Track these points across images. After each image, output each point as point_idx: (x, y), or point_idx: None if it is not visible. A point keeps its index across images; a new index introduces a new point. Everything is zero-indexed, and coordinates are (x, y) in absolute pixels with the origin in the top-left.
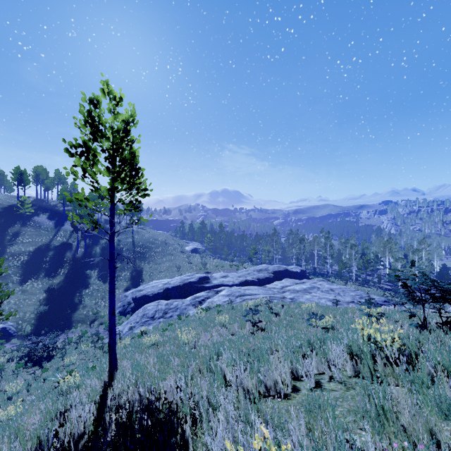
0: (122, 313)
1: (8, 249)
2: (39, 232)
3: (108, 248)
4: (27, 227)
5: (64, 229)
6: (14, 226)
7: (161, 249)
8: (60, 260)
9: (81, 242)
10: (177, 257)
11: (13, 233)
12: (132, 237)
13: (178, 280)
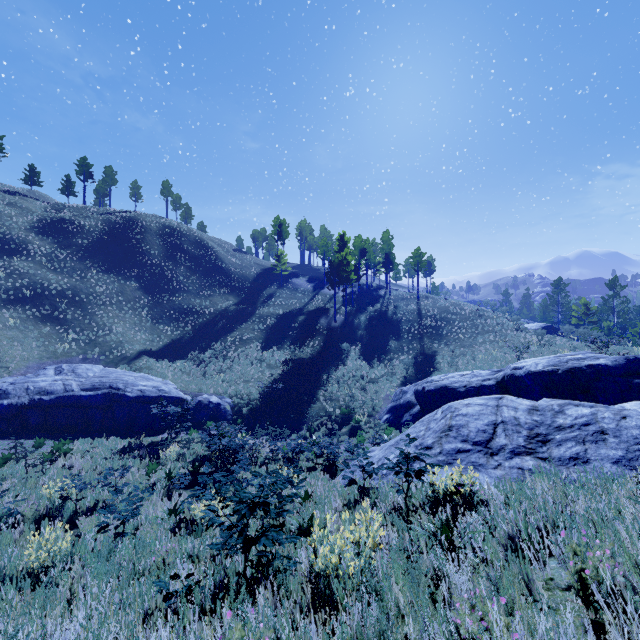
0: (394, 424)
1: (257, 311)
2: (295, 295)
3: (379, 318)
4: (283, 289)
5: (323, 293)
6: (270, 288)
7: (471, 324)
8: (311, 328)
9: (341, 307)
10: (508, 337)
11: (268, 295)
12: (416, 304)
13: (541, 360)
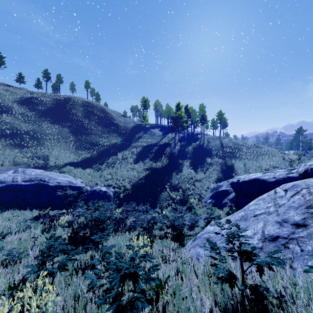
0: (216, 205)
1: (132, 144)
2: (152, 137)
3: (199, 148)
4: (146, 134)
5: (168, 136)
6: (139, 133)
7: (253, 151)
8: (162, 152)
9: (178, 143)
10: (277, 157)
11: (138, 137)
12: (219, 141)
13: None
